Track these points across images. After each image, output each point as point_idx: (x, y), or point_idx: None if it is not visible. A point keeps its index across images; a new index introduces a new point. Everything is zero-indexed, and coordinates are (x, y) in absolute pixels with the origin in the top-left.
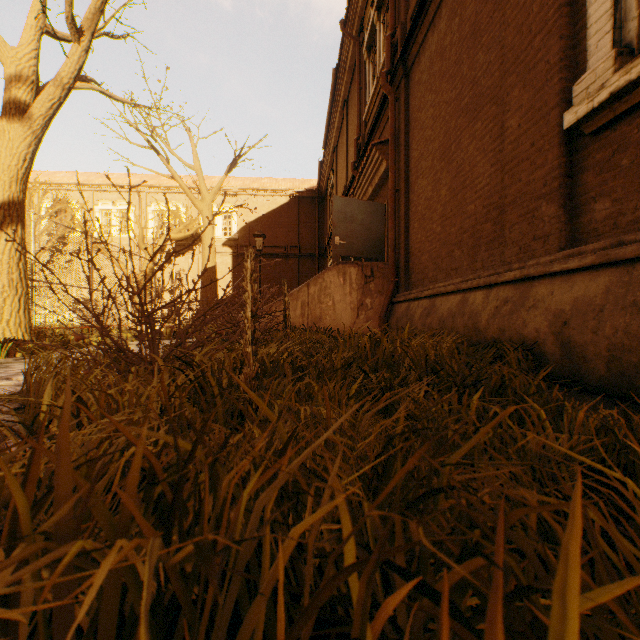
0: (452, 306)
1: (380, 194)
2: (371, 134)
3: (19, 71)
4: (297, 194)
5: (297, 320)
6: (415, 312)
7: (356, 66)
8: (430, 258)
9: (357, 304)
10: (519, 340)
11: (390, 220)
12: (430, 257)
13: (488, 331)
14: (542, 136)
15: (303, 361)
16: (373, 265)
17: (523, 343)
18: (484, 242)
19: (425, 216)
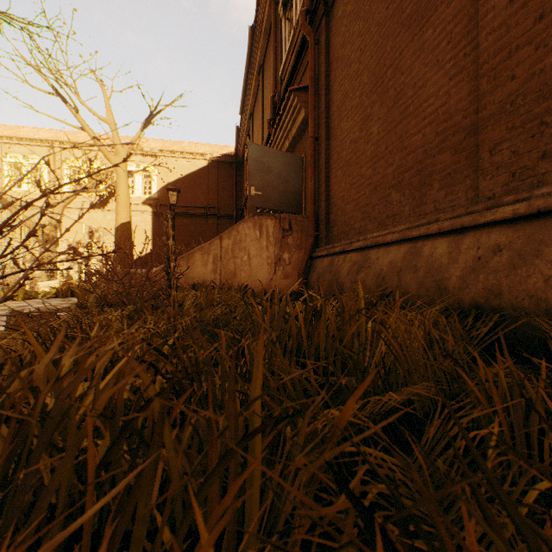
0: (396, 259)
1: (297, 148)
2: (287, 88)
3: None
4: (216, 158)
5: (208, 276)
6: (341, 267)
7: (272, 24)
8: (357, 207)
9: (274, 259)
10: (537, 308)
11: (310, 169)
12: (357, 206)
13: (465, 292)
14: None
15: (136, 413)
16: (291, 218)
17: (547, 313)
18: (438, 178)
19: (351, 161)
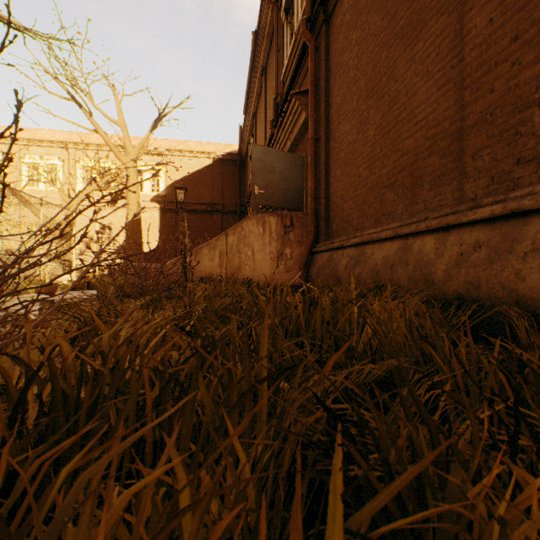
0: (389, 254)
1: (298, 148)
2: (289, 90)
3: None
4: (220, 157)
5: (215, 270)
6: (339, 262)
7: (274, 29)
8: (355, 205)
9: (277, 254)
10: (509, 298)
11: (310, 169)
12: (355, 204)
13: (449, 284)
14: (535, 21)
15: (180, 365)
16: (293, 215)
17: (517, 303)
18: (428, 179)
19: (348, 161)
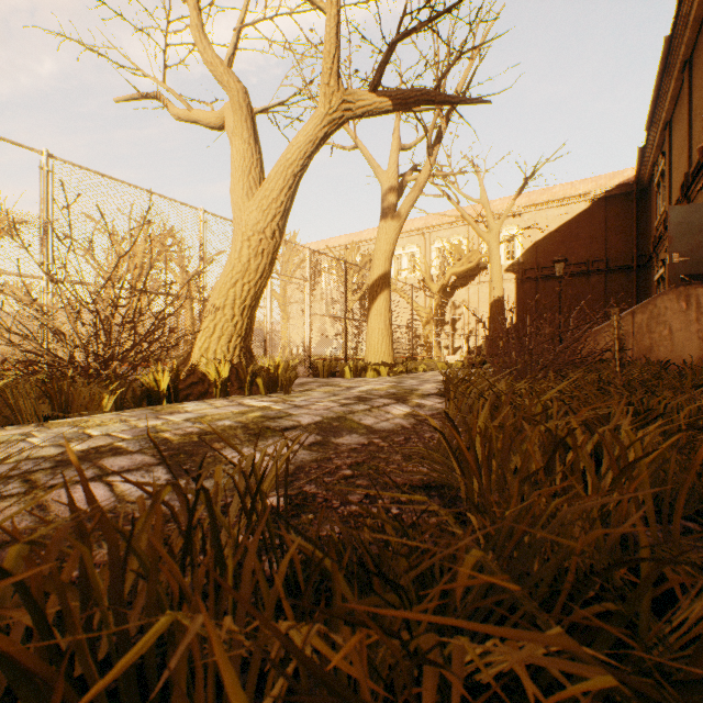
0: None
1: None
2: None
3: (390, 186)
4: (602, 194)
5: None
6: None
7: None
8: None
9: None
10: None
11: None
12: None
13: None
14: None
15: (653, 382)
16: None
17: None
18: None
19: None
